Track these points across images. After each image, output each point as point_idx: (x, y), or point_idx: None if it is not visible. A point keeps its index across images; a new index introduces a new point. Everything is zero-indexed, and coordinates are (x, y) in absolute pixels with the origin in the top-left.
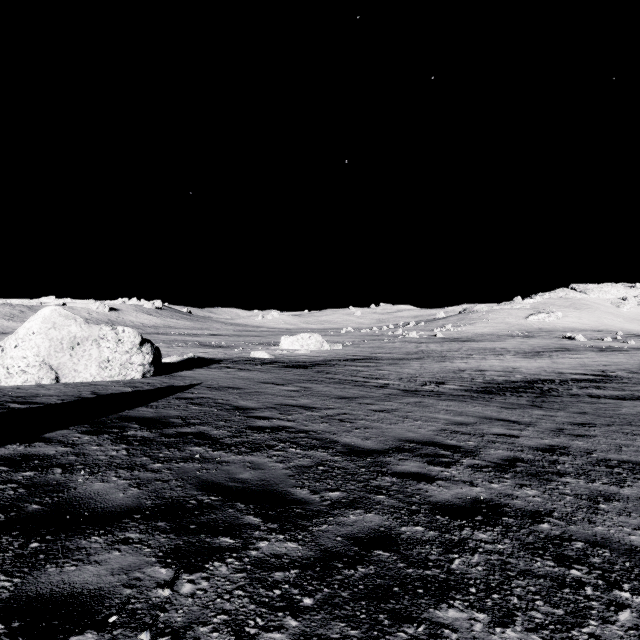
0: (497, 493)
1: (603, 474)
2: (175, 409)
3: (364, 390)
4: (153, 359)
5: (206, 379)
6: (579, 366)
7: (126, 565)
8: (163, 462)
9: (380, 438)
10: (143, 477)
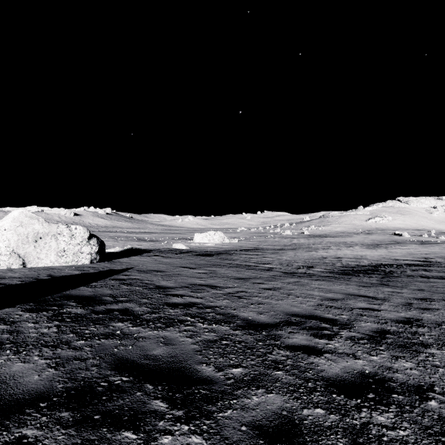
0: (378, 366)
1: None
2: (109, 288)
3: (255, 272)
4: (98, 249)
5: (138, 264)
6: (408, 254)
7: None
8: (86, 339)
9: (271, 312)
10: (63, 356)
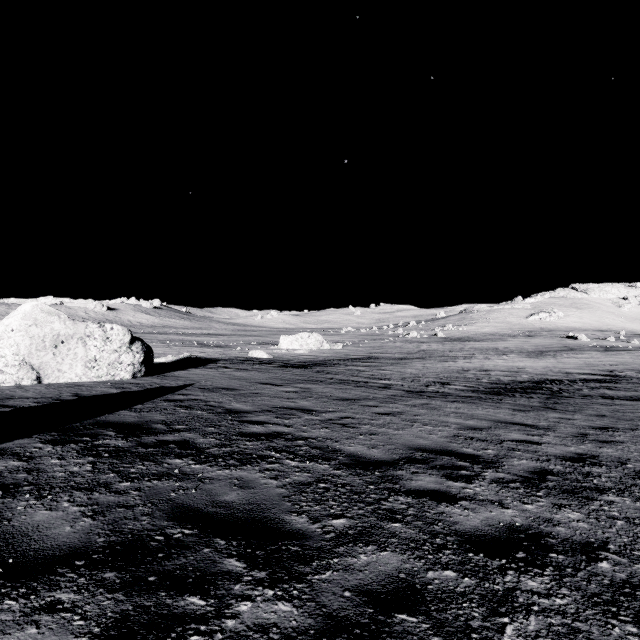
0: (534, 517)
1: None
2: (161, 413)
3: (366, 391)
4: (144, 358)
5: (200, 379)
6: (585, 366)
7: None
8: (133, 480)
9: (388, 446)
10: (103, 501)
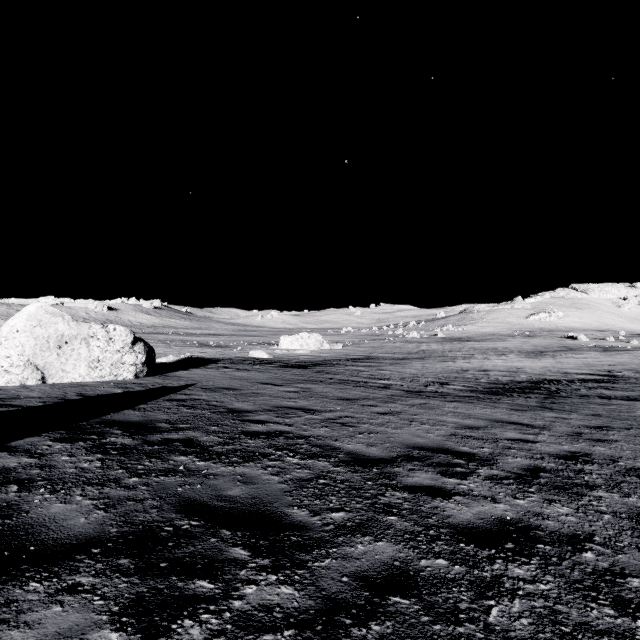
0: (524, 511)
1: (637, 486)
2: (164, 412)
3: (366, 391)
4: (146, 359)
5: (201, 379)
6: (584, 366)
7: (65, 628)
8: (141, 476)
9: (386, 444)
10: (114, 495)
